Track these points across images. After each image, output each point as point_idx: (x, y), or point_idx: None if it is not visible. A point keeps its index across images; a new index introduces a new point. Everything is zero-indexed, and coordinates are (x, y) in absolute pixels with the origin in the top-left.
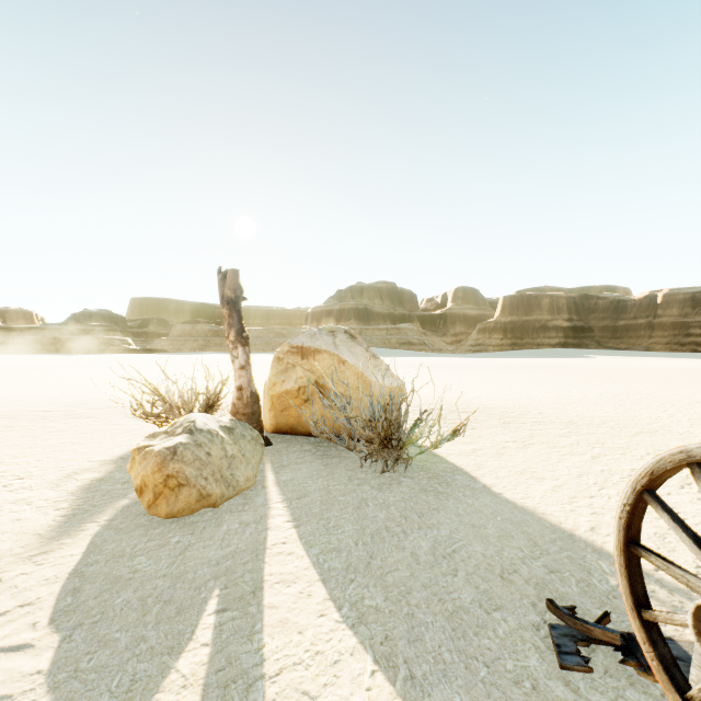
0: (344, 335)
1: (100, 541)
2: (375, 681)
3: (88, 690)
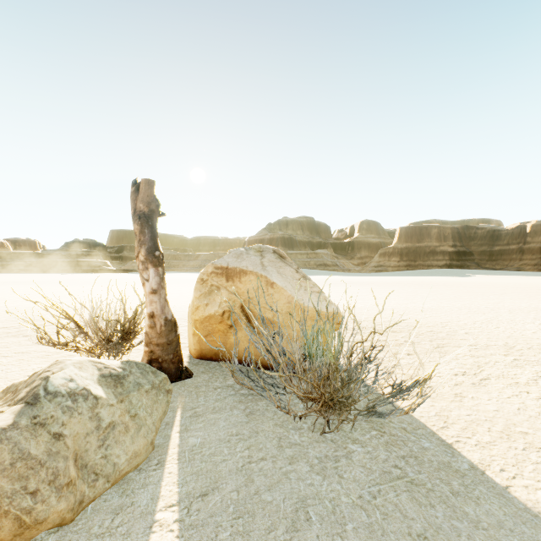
0: (272, 255)
1: None
2: None
3: None
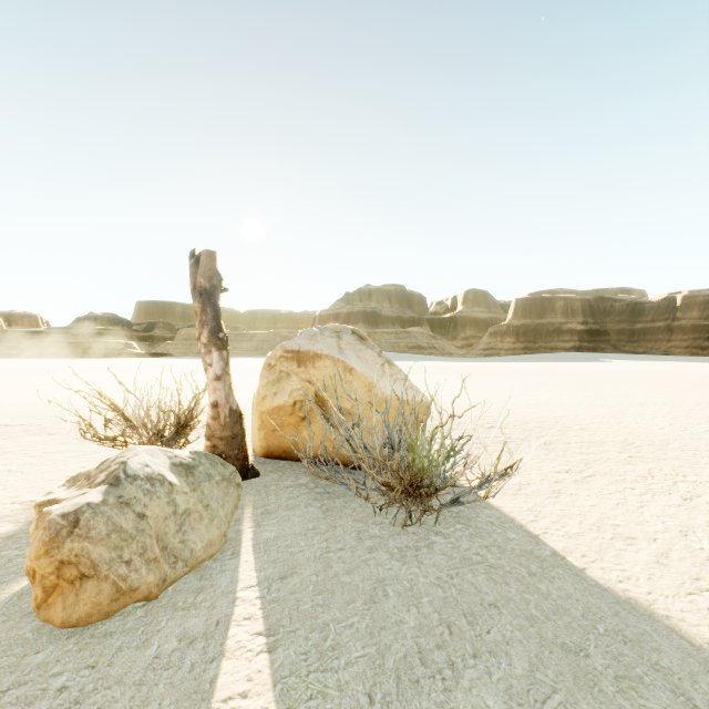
0: (351, 336)
1: None
2: None
3: None
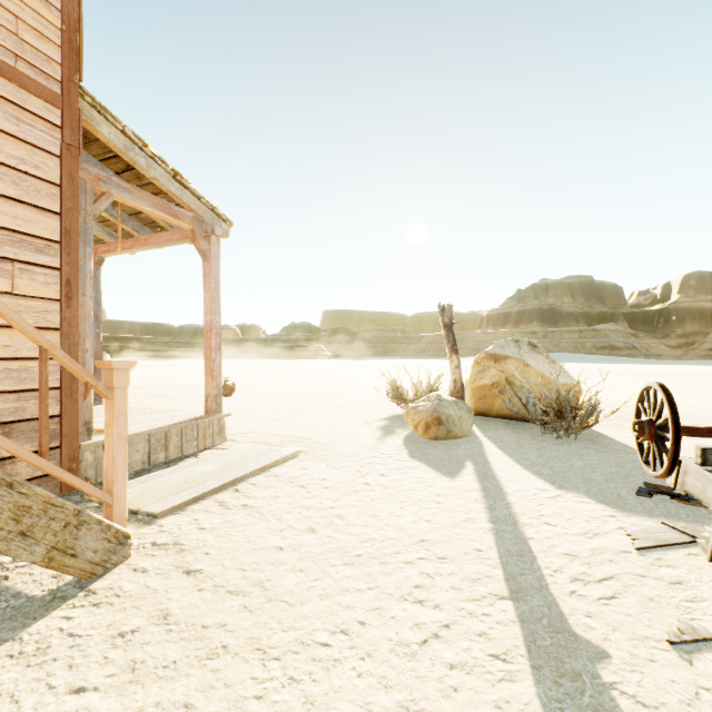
0: (528, 345)
1: (407, 443)
2: (544, 484)
3: (436, 470)
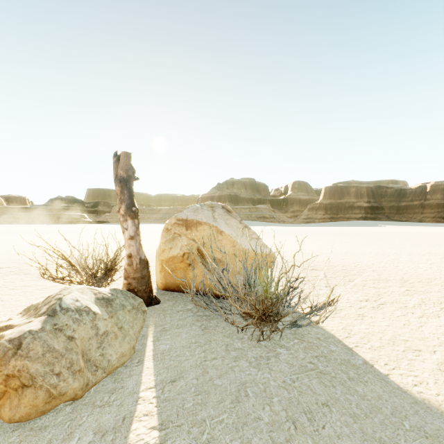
0: (221, 210)
1: None
2: None
3: None
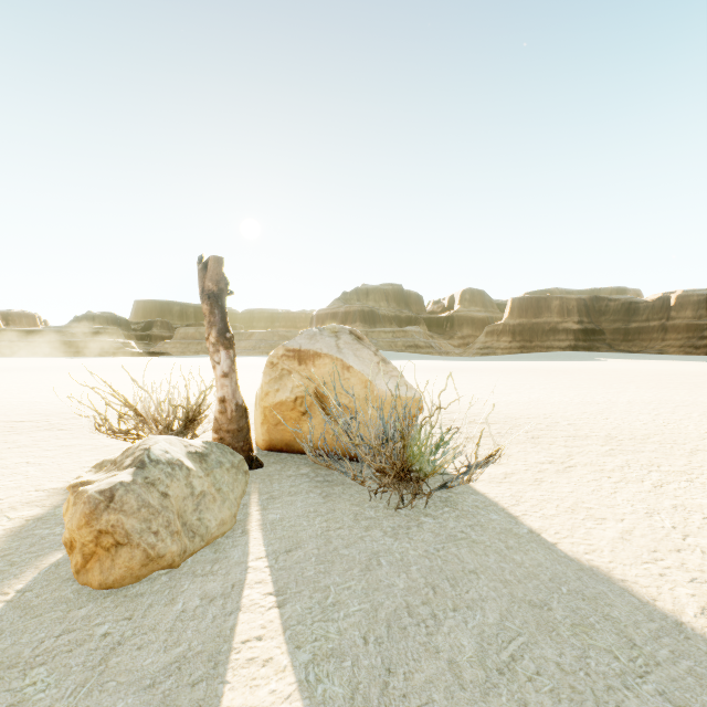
0: (349, 336)
1: None
2: None
3: None
